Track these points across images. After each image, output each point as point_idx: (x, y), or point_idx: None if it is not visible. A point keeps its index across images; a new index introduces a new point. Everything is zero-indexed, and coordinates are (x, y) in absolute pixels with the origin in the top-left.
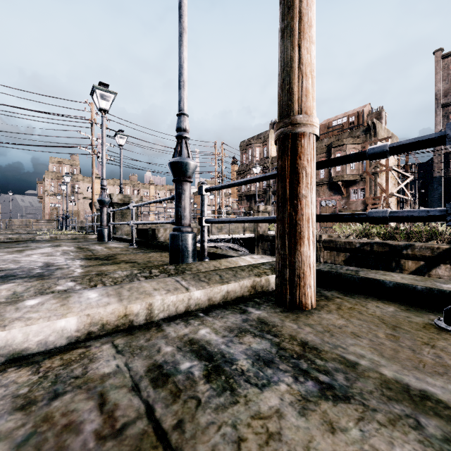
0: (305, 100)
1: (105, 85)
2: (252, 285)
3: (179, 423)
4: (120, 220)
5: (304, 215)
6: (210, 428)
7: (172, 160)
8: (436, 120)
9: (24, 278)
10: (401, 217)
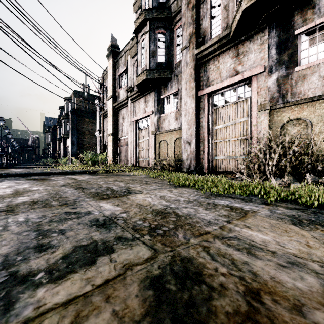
0: None
1: None
2: None
3: None
4: None
5: None
6: None
7: None
8: None
9: (12, 179)
10: None
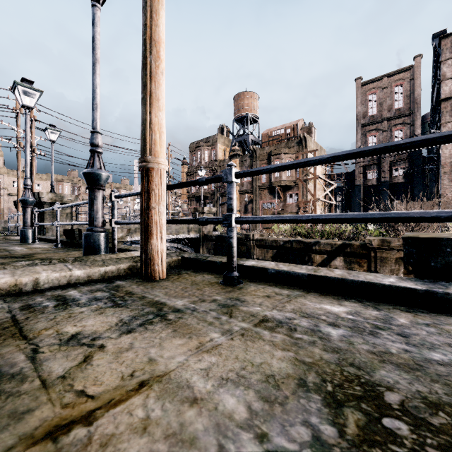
0: (154, 147)
1: (29, 82)
2: (129, 268)
3: (27, 318)
4: (51, 220)
5: (154, 220)
6: (42, 318)
7: (84, 171)
8: (357, 137)
9: None
10: (209, 221)
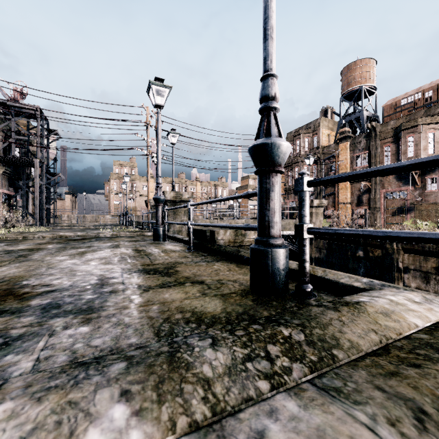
0: None
1: (160, 80)
2: None
3: None
4: (173, 217)
5: None
6: None
7: (257, 142)
8: None
9: (67, 315)
10: None
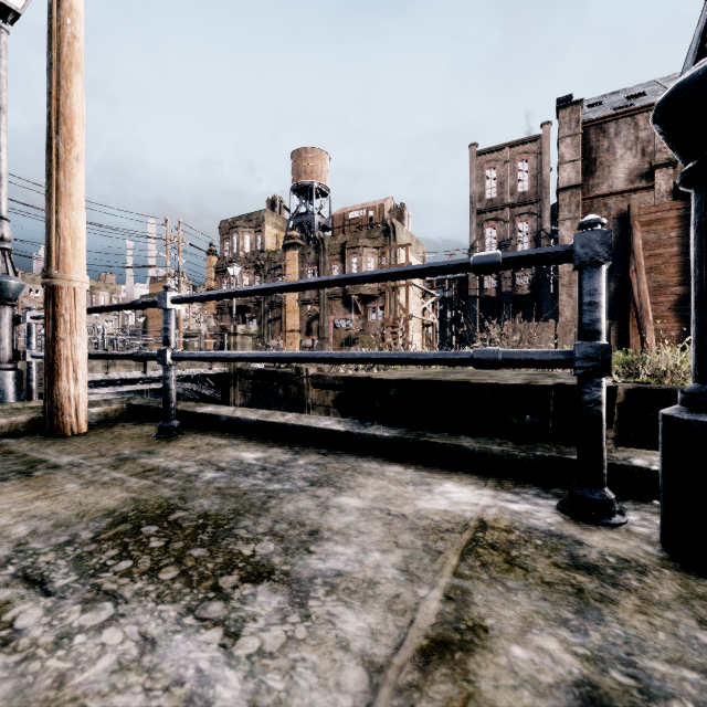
0: (63, 258)
1: None
2: (31, 421)
3: None
4: None
5: (63, 355)
6: None
7: None
8: (472, 228)
9: None
10: (145, 357)
